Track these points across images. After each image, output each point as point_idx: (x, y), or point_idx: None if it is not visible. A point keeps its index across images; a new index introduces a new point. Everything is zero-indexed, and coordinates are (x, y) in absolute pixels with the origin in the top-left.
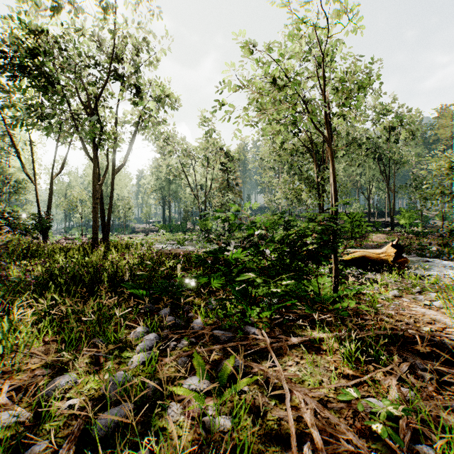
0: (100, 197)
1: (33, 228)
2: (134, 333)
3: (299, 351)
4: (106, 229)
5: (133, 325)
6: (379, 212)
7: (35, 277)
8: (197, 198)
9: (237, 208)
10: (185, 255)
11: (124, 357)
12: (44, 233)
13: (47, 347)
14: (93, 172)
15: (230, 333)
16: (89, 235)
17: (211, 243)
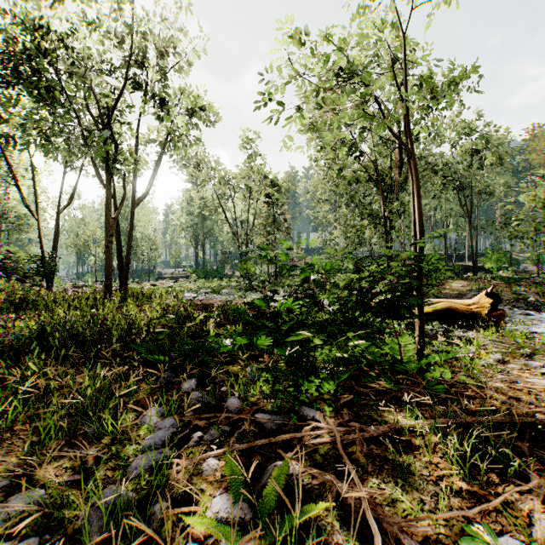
0: (116, 235)
1: (34, 273)
2: (143, 417)
3: (380, 447)
4: (123, 274)
5: (143, 405)
6: (457, 254)
7: (19, 336)
8: (237, 237)
9: (287, 245)
10: (220, 306)
11: (123, 457)
12: (48, 279)
13: (16, 440)
14: (106, 202)
15: (279, 417)
16: None
17: (253, 291)
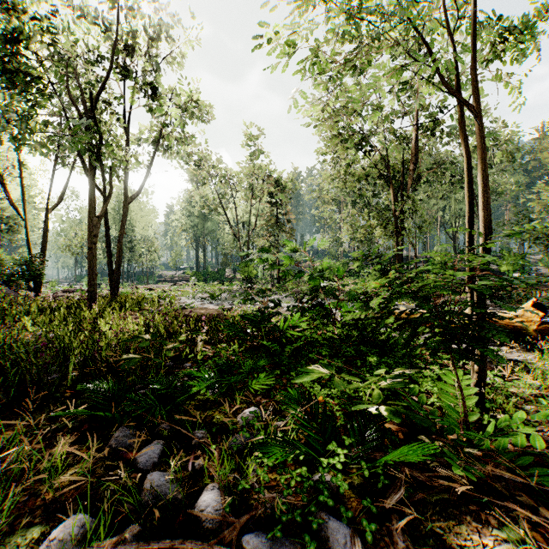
0: (107, 236)
1: (19, 277)
2: (47, 545)
3: None
4: (114, 278)
5: (65, 503)
6: None
7: None
8: (238, 239)
9: (293, 247)
10: (215, 317)
11: None
12: (36, 283)
13: None
14: (90, 199)
15: (284, 543)
16: (103, 284)
17: (251, 302)
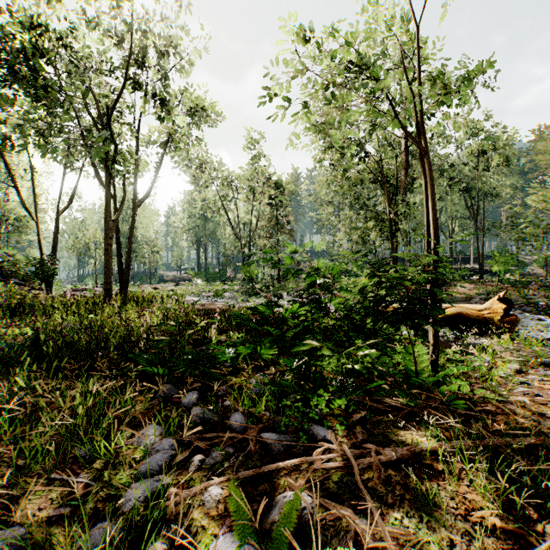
0: (117, 237)
1: (33, 277)
2: (139, 437)
3: (399, 473)
4: (124, 277)
5: (140, 422)
6: (462, 257)
7: (11, 345)
8: (239, 240)
9: (292, 249)
10: (223, 311)
11: (116, 485)
12: (48, 282)
13: None
14: (106, 204)
15: (287, 437)
16: None
17: (256, 296)
